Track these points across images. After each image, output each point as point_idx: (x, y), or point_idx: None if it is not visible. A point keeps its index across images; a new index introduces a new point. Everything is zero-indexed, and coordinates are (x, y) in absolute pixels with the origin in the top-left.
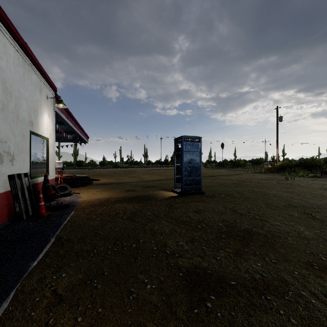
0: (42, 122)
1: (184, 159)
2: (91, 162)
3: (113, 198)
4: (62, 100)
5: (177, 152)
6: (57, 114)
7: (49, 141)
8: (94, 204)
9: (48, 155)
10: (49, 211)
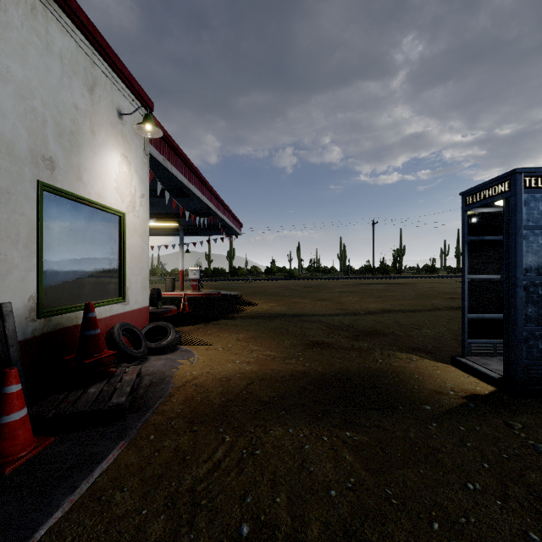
0: (100, 171)
1: (522, 258)
2: (253, 269)
3: (267, 382)
4: (150, 117)
5: (471, 234)
6: (160, 165)
7: (127, 221)
8: (204, 407)
9: (123, 253)
10: (50, 438)
